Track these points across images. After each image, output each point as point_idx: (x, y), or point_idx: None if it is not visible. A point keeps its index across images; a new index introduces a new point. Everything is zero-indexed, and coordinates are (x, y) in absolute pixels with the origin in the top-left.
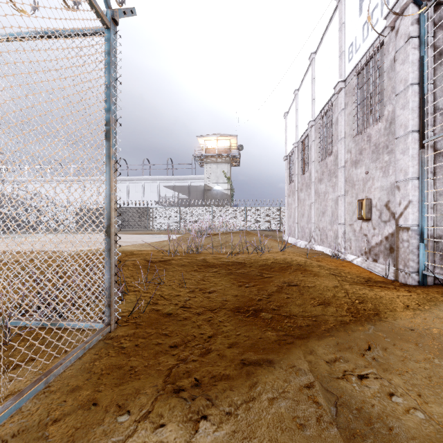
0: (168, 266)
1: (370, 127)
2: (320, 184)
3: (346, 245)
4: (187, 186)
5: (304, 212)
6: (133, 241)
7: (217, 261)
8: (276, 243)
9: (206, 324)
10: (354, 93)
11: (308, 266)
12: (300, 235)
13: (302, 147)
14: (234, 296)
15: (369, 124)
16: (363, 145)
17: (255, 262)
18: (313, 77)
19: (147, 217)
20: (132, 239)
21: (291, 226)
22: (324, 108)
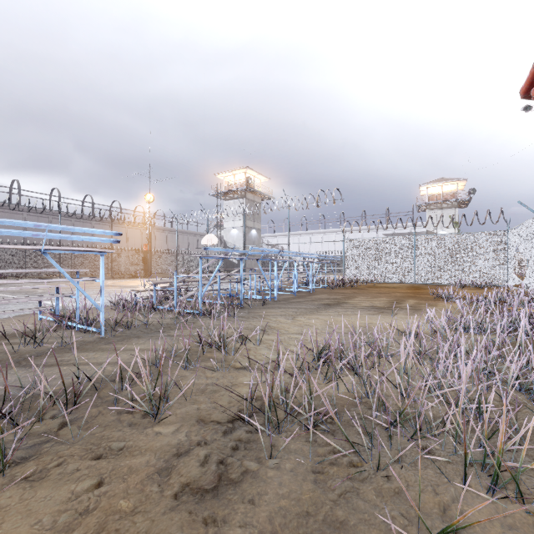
0: None
1: None
2: None
3: None
4: (407, 233)
5: None
6: None
7: None
8: None
9: None
10: None
11: None
12: None
13: None
14: None
15: None
16: None
17: None
18: None
19: None
20: None
21: None
22: None
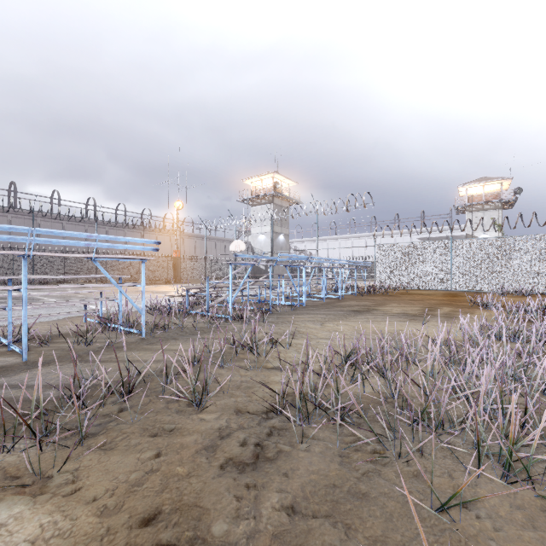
0: None
1: None
2: None
3: None
4: (445, 237)
5: None
6: None
7: None
8: None
9: None
10: None
11: None
12: None
13: None
14: None
15: None
16: None
17: None
18: None
19: None
20: None
21: None
22: None
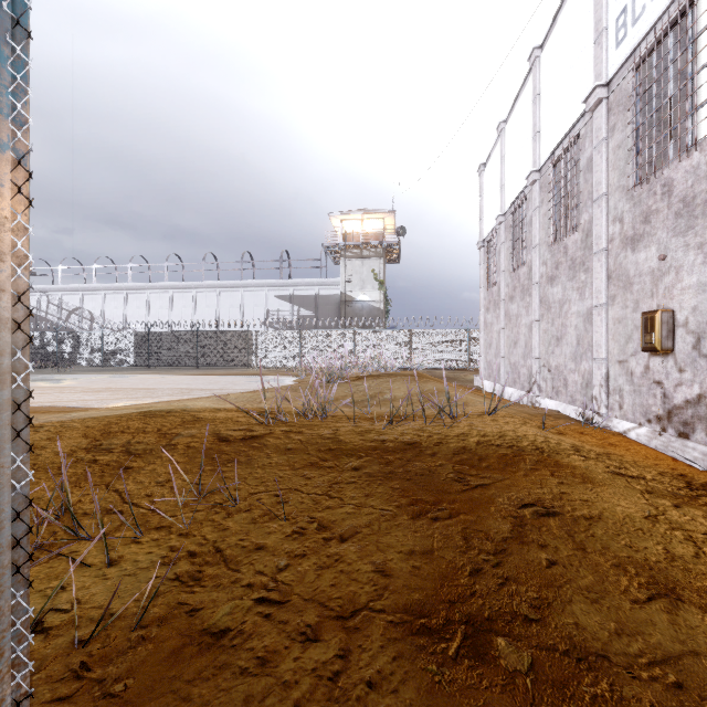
0: (256, 453)
1: (671, 166)
2: (552, 286)
3: (610, 401)
4: (314, 296)
5: (517, 337)
6: (218, 389)
7: (362, 441)
8: (472, 396)
9: (324, 703)
10: (630, 105)
11: (558, 454)
12: (509, 379)
13: (514, 223)
14: (407, 556)
15: (668, 159)
16: (653, 204)
17: (441, 443)
18: (536, 93)
19: (248, 346)
20: (217, 384)
21: (492, 363)
22: (560, 145)
